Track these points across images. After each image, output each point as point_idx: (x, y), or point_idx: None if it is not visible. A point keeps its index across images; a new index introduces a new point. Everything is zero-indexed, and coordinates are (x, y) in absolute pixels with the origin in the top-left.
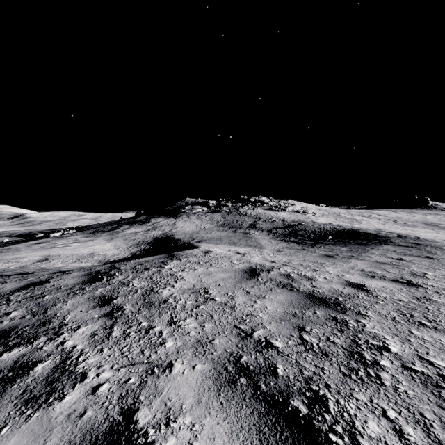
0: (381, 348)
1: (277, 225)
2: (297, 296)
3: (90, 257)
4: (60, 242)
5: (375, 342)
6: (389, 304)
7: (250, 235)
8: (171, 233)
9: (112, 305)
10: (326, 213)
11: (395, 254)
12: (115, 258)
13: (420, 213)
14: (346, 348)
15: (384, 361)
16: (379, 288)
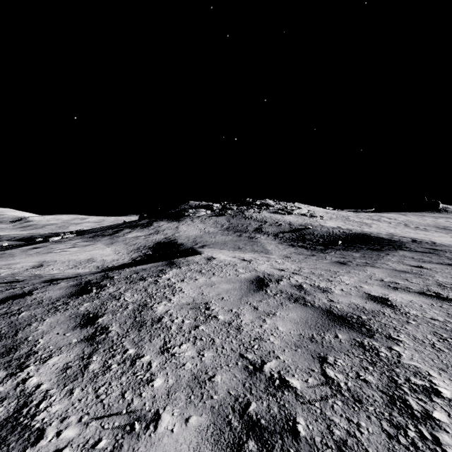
0: (428, 390)
1: (284, 229)
2: (313, 313)
3: (87, 263)
4: (58, 247)
5: (419, 381)
6: (423, 325)
7: (256, 239)
8: (174, 237)
9: (96, 325)
10: (334, 216)
11: (414, 260)
12: (114, 264)
13: (430, 216)
14: (384, 391)
15: (438, 413)
16: (406, 302)
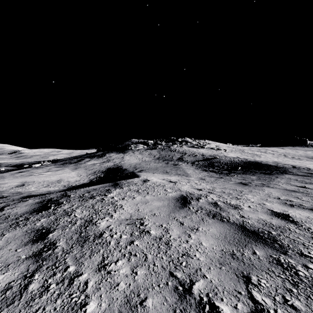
0: None
1: (199, 158)
2: (230, 228)
3: (57, 183)
4: (37, 171)
5: None
6: None
7: (179, 166)
8: (120, 164)
9: (46, 241)
10: (234, 149)
11: (298, 182)
12: (77, 183)
13: (301, 149)
14: None
15: None
16: (304, 218)
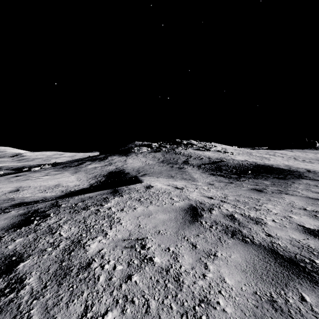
0: None
1: (205, 162)
2: (257, 254)
3: (55, 188)
4: (34, 175)
5: None
6: None
7: (184, 169)
8: (122, 168)
9: (12, 275)
10: (241, 152)
11: None
12: (76, 188)
13: (311, 152)
14: None
15: None
16: None
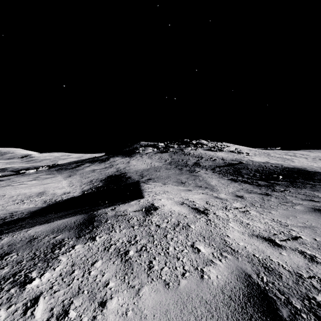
0: None
1: (219, 164)
2: None
3: (36, 197)
4: (20, 179)
5: None
6: None
7: (196, 173)
8: (124, 170)
9: None
10: (257, 153)
11: None
12: (64, 197)
13: None
14: None
15: None
16: None
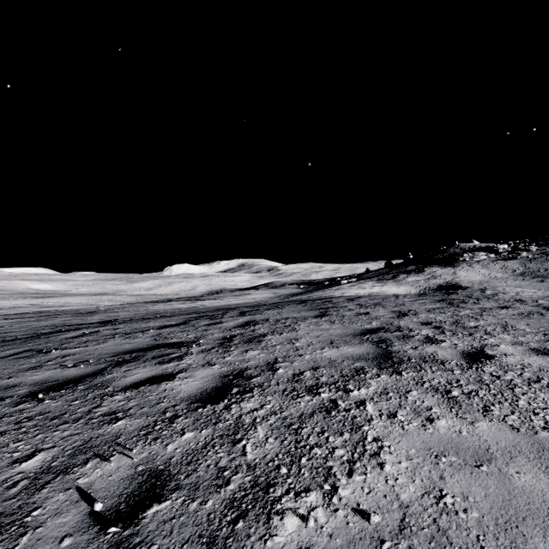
0: None
1: None
2: None
3: None
4: (364, 285)
5: None
6: None
7: None
8: (454, 281)
9: (474, 298)
10: None
11: None
12: None
13: None
14: None
15: None
16: None
